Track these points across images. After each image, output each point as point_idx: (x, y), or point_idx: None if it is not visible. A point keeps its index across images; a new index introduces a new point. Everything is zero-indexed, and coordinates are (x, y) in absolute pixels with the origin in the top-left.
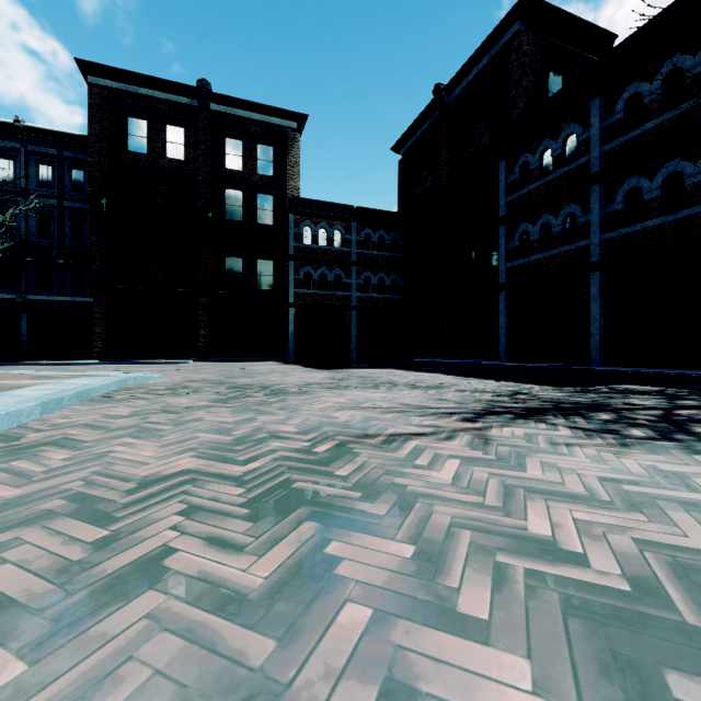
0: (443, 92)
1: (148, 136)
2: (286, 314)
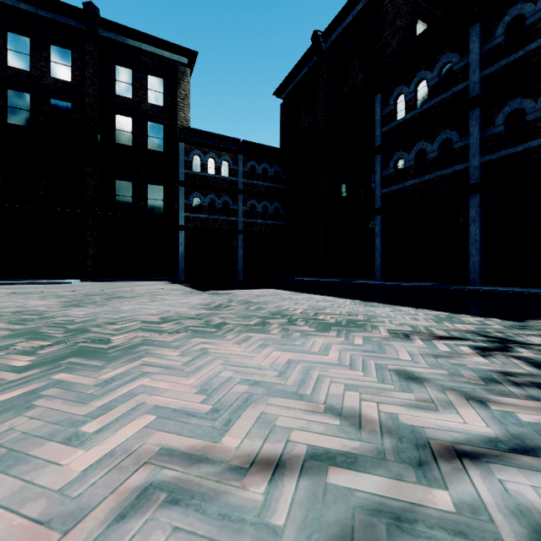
0: (320, 38)
1: (30, 53)
2: (176, 237)
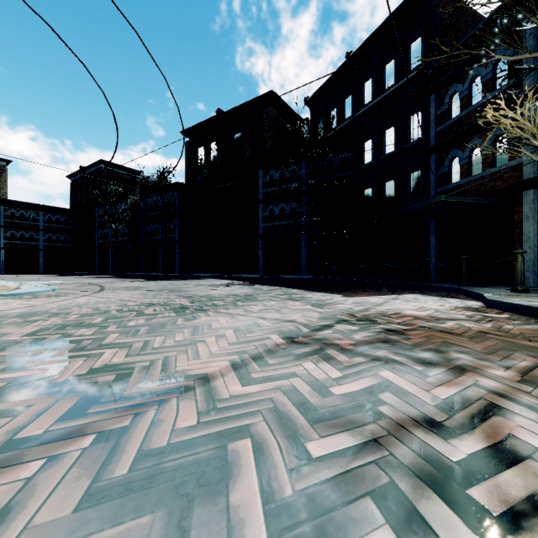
0: (83, 169)
1: None
2: None
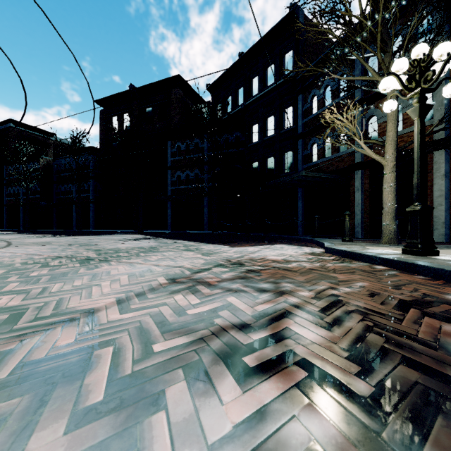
0: None
1: None
2: None
